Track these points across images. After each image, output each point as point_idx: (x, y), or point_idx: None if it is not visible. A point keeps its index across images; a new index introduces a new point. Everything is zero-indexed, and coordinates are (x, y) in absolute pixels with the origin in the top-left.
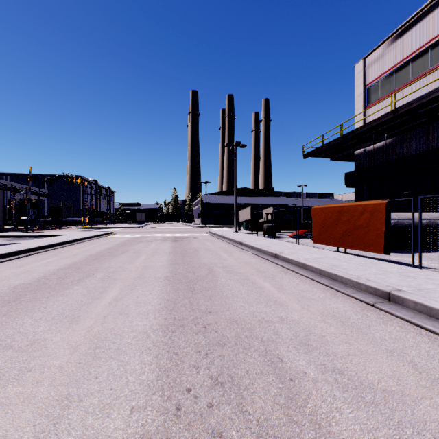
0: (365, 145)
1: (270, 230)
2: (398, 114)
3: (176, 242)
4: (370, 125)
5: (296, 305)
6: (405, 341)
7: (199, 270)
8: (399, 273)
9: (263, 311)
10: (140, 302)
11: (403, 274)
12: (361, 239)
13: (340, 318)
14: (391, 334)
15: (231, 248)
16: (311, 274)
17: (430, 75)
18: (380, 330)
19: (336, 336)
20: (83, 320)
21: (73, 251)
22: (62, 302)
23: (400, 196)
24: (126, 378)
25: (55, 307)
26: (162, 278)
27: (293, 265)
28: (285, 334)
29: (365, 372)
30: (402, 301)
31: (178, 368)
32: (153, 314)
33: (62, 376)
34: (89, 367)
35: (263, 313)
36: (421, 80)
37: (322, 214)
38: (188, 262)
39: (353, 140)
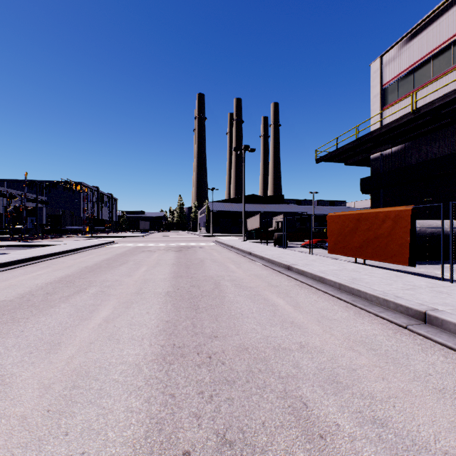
0: (382, 149)
1: (281, 239)
2: (420, 114)
3: (181, 252)
4: (388, 126)
5: (317, 327)
6: (455, 376)
7: (204, 284)
8: (429, 288)
9: (278, 336)
10: (134, 323)
11: (434, 289)
12: (383, 249)
13: (370, 345)
14: (435, 366)
15: (239, 259)
16: (329, 289)
17: (453, 73)
18: (421, 361)
19: (369, 369)
20: (64, 348)
21: (67, 262)
22: (44, 324)
23: (420, 203)
24: (105, 434)
25: (33, 331)
26: (162, 294)
27: (308, 278)
28: (307, 367)
29: (415, 423)
30: (442, 323)
31: (174, 417)
32: (148, 340)
33: (22, 431)
34: (60, 417)
35: (278, 338)
36: (443, 79)
37: (339, 222)
38: (192, 274)
39: (369, 144)
